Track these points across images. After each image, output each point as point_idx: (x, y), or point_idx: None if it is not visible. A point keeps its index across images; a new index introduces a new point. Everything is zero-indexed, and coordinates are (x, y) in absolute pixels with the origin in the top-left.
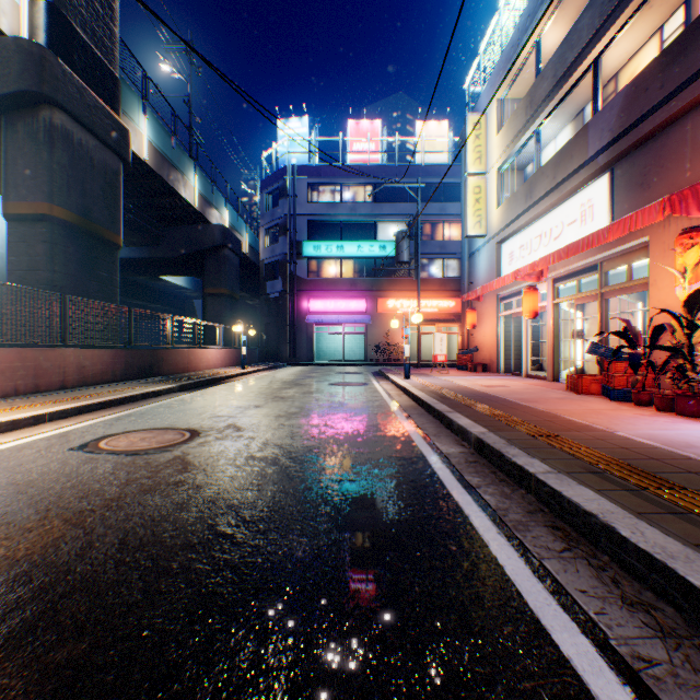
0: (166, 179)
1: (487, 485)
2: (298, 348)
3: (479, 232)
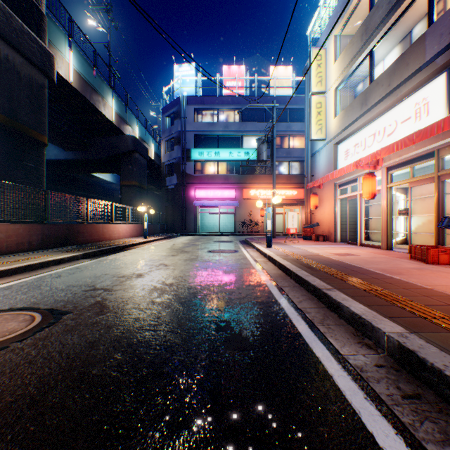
0: (89, 99)
1: None
2: (187, 223)
3: (320, 136)
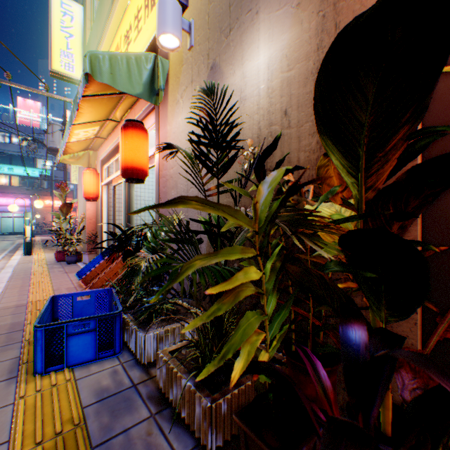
0: None
1: (18, 247)
2: None
3: (77, 183)
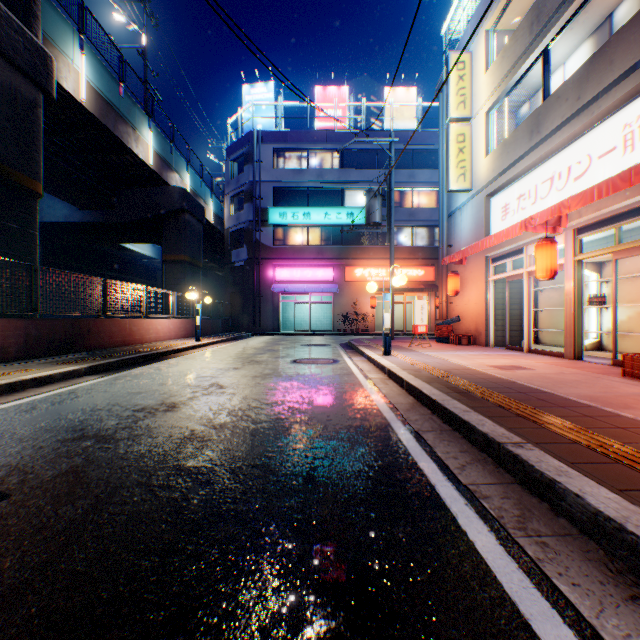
0: (112, 130)
1: None
2: (263, 318)
3: (463, 186)
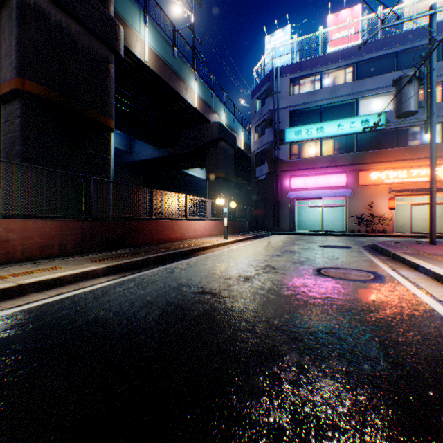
0: (167, 82)
1: None
2: (280, 219)
3: None
